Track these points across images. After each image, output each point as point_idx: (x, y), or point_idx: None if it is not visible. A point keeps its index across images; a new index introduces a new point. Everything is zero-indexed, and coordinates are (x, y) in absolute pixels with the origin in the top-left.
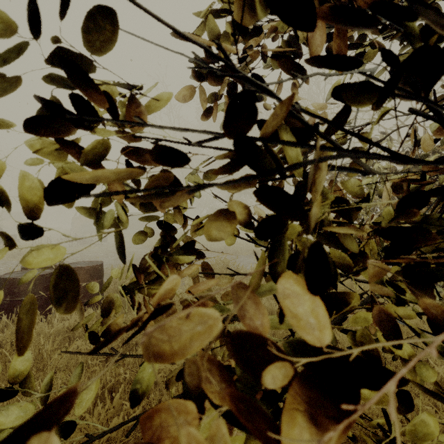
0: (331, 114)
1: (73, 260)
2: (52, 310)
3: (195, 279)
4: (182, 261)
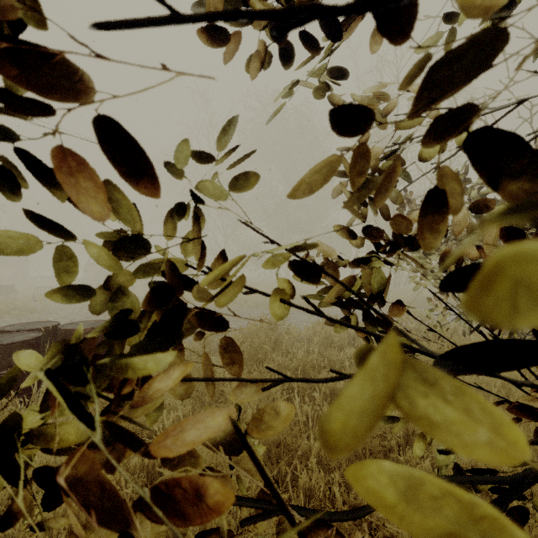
0: (405, 136)
1: (81, 317)
2: (33, 390)
3: None
4: (140, 376)
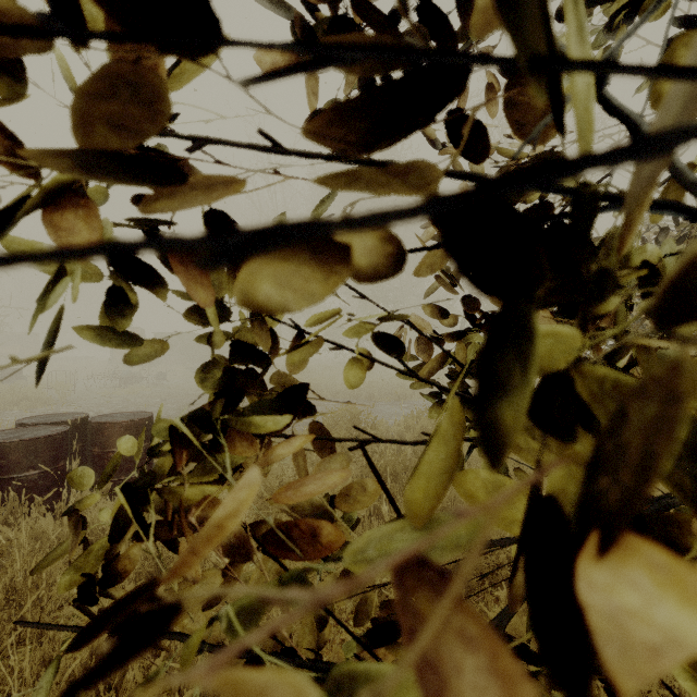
0: None
1: (110, 409)
2: (62, 496)
3: (296, 457)
4: (256, 431)
